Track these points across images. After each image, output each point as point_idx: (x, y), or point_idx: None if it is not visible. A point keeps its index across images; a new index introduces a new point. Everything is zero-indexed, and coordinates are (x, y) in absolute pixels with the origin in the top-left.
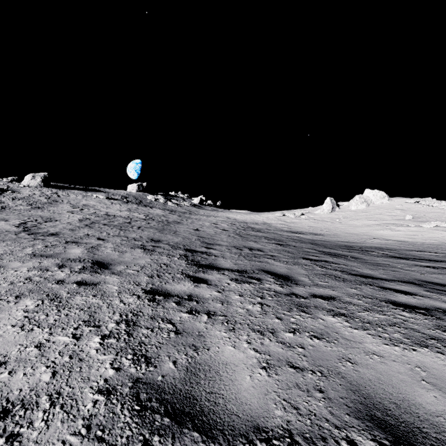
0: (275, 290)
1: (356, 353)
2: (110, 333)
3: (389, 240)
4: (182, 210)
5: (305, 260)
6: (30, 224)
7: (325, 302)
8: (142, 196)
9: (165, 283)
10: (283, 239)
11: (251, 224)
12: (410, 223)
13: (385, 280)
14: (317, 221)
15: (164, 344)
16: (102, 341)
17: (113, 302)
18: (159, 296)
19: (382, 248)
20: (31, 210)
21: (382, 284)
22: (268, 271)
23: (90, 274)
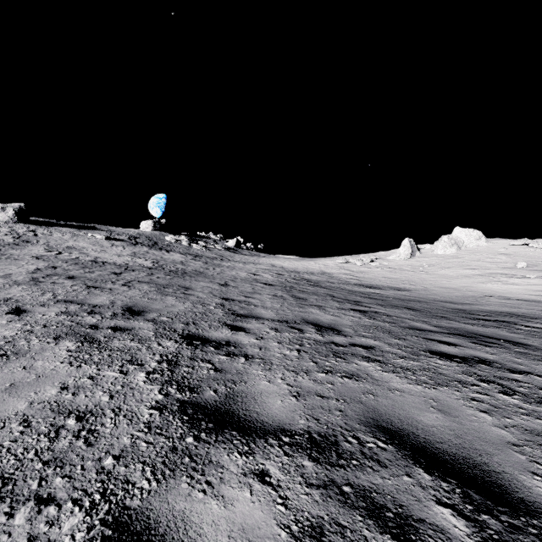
0: None
1: None
2: None
3: (510, 298)
4: (212, 254)
5: (445, 363)
6: None
7: None
8: (159, 237)
9: None
10: (360, 299)
11: (304, 273)
12: (526, 273)
13: None
14: (393, 269)
15: None
16: None
17: None
18: None
19: (520, 315)
20: None
21: None
22: (400, 434)
23: None
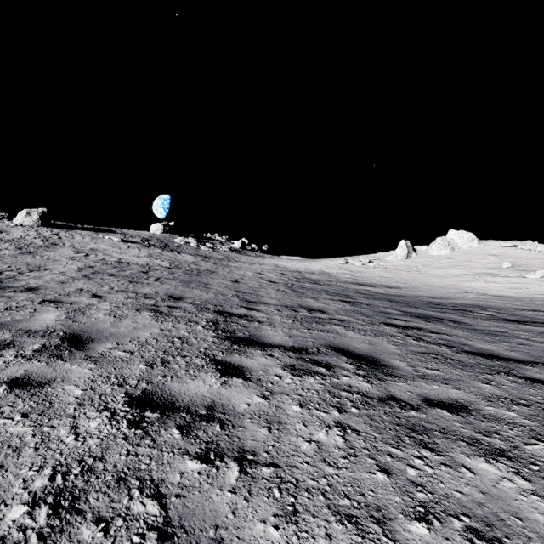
0: (360, 391)
1: None
2: None
3: (487, 294)
4: (219, 255)
5: (389, 328)
6: (6, 275)
7: (454, 417)
8: (168, 239)
9: (171, 379)
10: (350, 294)
11: (306, 273)
12: (509, 272)
13: (522, 363)
14: (389, 270)
15: None
16: None
17: (55, 431)
18: (153, 411)
19: (483, 306)
20: (18, 256)
21: (522, 372)
22: (340, 349)
23: (46, 361)
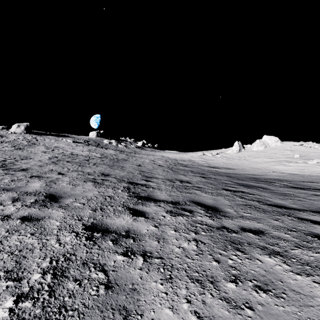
0: (207, 224)
1: (315, 317)
2: (29, 290)
3: (284, 173)
4: (129, 150)
5: (226, 191)
6: (8, 161)
7: (256, 236)
8: (100, 140)
9: (106, 217)
10: (205, 172)
11: (180, 161)
12: (298, 160)
13: (298, 210)
14: (228, 158)
15: (89, 308)
16: (15, 305)
17: (49, 241)
18: (98, 233)
19: (281, 179)
20: (14, 151)
21: (297, 215)
22: (198, 202)
23: (38, 208)
